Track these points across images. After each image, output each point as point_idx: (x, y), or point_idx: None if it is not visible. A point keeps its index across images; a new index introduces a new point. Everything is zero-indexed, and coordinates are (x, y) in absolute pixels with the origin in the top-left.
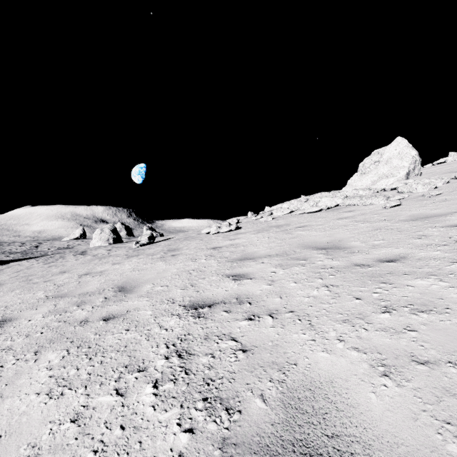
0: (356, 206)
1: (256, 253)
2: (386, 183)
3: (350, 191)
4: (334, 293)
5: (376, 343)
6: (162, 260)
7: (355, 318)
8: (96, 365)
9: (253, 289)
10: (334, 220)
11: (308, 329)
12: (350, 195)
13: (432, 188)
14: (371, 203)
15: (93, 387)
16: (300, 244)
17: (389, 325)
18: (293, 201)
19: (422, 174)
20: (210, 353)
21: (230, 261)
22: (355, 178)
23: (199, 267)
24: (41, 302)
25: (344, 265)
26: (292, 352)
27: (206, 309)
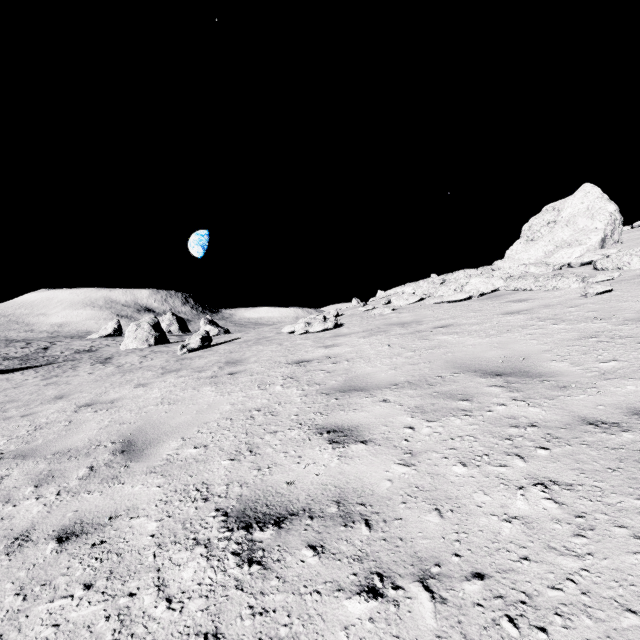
0: (529, 291)
1: (371, 376)
2: (570, 254)
3: (516, 268)
4: (572, 511)
5: None
6: (212, 382)
7: None
8: None
9: (371, 475)
10: (498, 315)
11: None
12: (516, 273)
13: None
14: (556, 286)
15: None
16: (450, 362)
17: None
18: (421, 283)
19: (623, 241)
20: None
21: (324, 393)
22: (518, 247)
23: (270, 403)
24: None
25: (560, 422)
26: None
27: (270, 532)
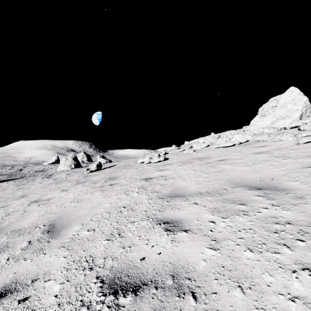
0: (265, 141)
1: (186, 188)
2: (284, 123)
3: (257, 129)
4: None
5: None
6: (100, 189)
7: None
8: None
9: (192, 256)
10: (251, 154)
11: None
12: (257, 132)
13: None
14: (280, 139)
15: None
16: (229, 180)
17: None
18: (207, 137)
19: (310, 116)
20: None
21: (160, 198)
22: (257, 119)
23: (131, 203)
24: None
25: (306, 221)
26: None
27: (129, 299)
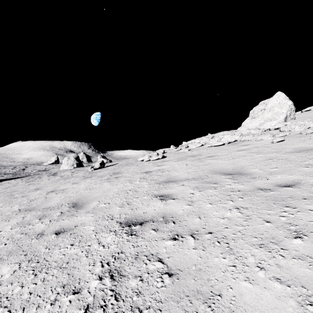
0: (250, 141)
1: (178, 176)
2: (270, 124)
3: (245, 130)
4: (245, 215)
5: (297, 274)
6: (108, 181)
7: (270, 242)
8: (38, 283)
9: (176, 209)
10: (235, 151)
11: (227, 253)
12: (245, 133)
13: (306, 128)
14: (261, 139)
15: (30, 310)
16: (211, 170)
17: (305, 253)
18: (203, 138)
19: (295, 118)
20: (139, 275)
21: (158, 183)
22: (247, 121)
23: (134, 187)
24: (14, 214)
25: (249, 189)
26: (215, 279)
27: (138, 227)
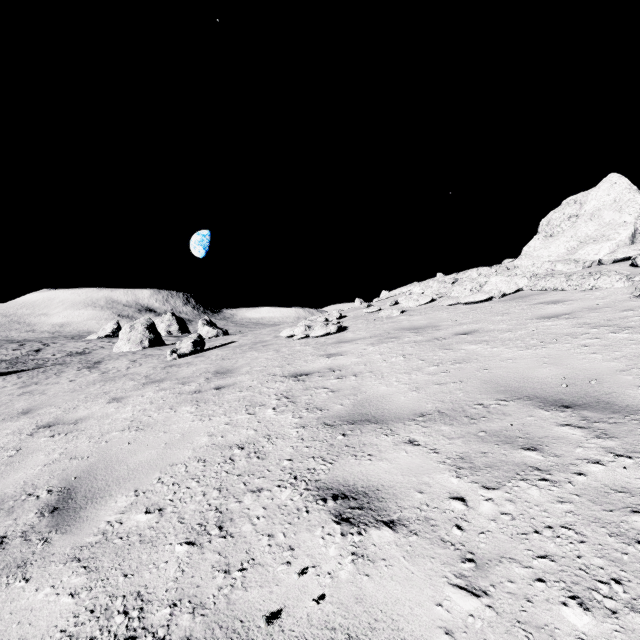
0: (561, 291)
1: (387, 400)
2: (597, 250)
3: (540, 265)
4: None
5: None
6: (194, 400)
7: None
8: None
9: (413, 613)
10: (533, 320)
11: None
12: (540, 271)
13: None
14: (595, 286)
15: None
16: (489, 382)
17: None
18: (431, 283)
19: None
20: None
21: (328, 424)
22: (536, 243)
23: (257, 436)
24: None
25: None
26: None
27: None
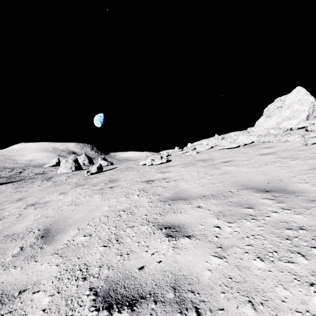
0: (272, 142)
1: (189, 191)
2: (290, 123)
3: (263, 130)
4: None
5: None
6: (100, 192)
7: None
8: None
9: (196, 265)
10: (257, 155)
11: None
12: (263, 133)
13: None
14: (287, 140)
15: None
16: (235, 182)
17: None
18: (211, 139)
19: None
20: None
21: (162, 201)
22: (262, 120)
23: (130, 206)
24: None
25: None
26: None
27: (125, 315)
